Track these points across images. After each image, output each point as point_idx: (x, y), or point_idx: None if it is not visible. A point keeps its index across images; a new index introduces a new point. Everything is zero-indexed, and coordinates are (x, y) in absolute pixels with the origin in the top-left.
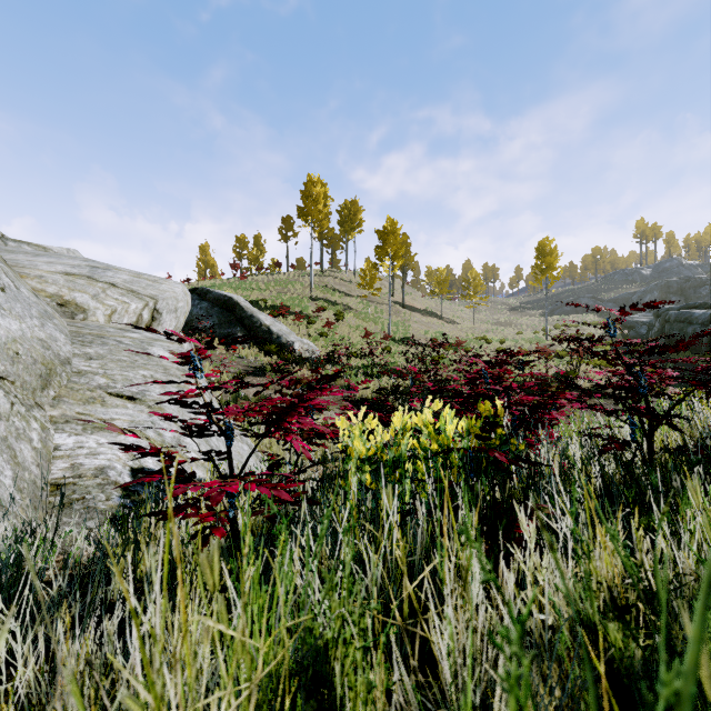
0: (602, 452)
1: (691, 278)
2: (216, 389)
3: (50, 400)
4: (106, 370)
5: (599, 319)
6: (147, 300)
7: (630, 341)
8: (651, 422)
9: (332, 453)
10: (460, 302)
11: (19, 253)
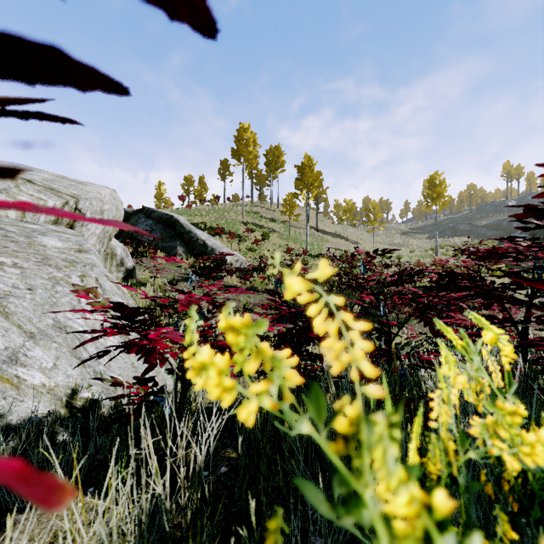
0: None
1: None
2: None
3: None
4: None
5: (476, 240)
6: (66, 198)
7: None
8: None
9: None
10: (361, 228)
11: None
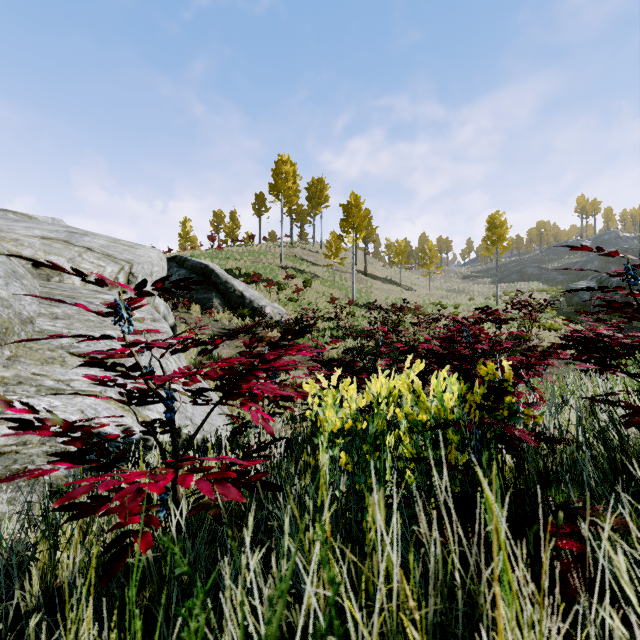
0: (631, 425)
1: (629, 249)
2: (150, 346)
3: (4, 360)
4: (70, 330)
5: (544, 286)
6: (122, 264)
7: None
8: None
9: (300, 414)
10: (417, 271)
11: None
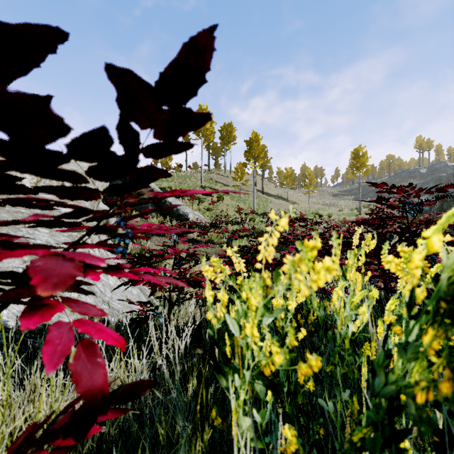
0: None
1: None
2: None
3: None
4: None
5: None
6: None
7: None
8: None
9: None
10: (299, 191)
11: None
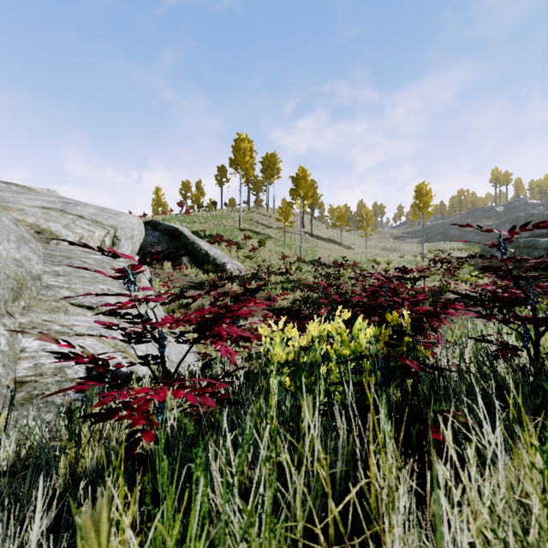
0: (498, 358)
1: (535, 213)
2: (148, 301)
3: (20, 309)
4: (70, 284)
5: (463, 245)
6: (108, 229)
7: (521, 258)
8: (537, 330)
9: (256, 353)
10: (355, 233)
11: (6, 191)
